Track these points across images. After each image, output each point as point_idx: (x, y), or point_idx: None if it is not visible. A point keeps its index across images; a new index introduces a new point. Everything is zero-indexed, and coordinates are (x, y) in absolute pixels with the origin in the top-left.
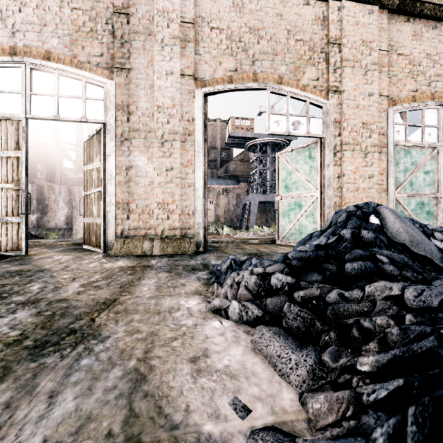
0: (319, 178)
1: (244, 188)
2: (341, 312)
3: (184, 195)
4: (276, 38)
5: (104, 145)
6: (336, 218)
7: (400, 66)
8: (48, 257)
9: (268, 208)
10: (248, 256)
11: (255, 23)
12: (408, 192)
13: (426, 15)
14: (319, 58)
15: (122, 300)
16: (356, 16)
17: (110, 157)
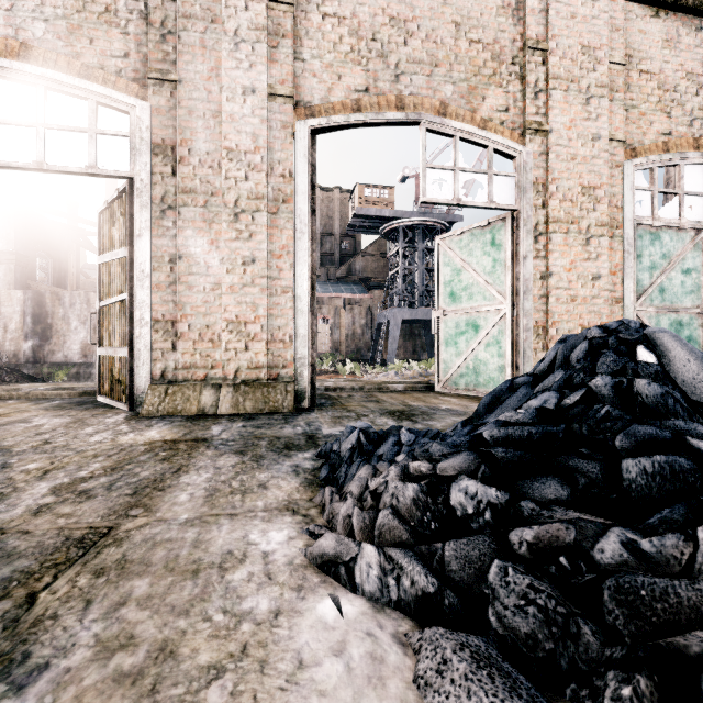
0: (509, 280)
1: (379, 299)
2: (646, 601)
3: (275, 308)
4: (436, 36)
5: (130, 216)
6: (565, 351)
7: (643, 91)
8: (23, 420)
9: (416, 330)
10: (389, 417)
11: (400, 10)
12: (656, 304)
13: (685, 6)
14: (509, 73)
15: (123, 532)
16: (572, 3)
17: (141, 239)
